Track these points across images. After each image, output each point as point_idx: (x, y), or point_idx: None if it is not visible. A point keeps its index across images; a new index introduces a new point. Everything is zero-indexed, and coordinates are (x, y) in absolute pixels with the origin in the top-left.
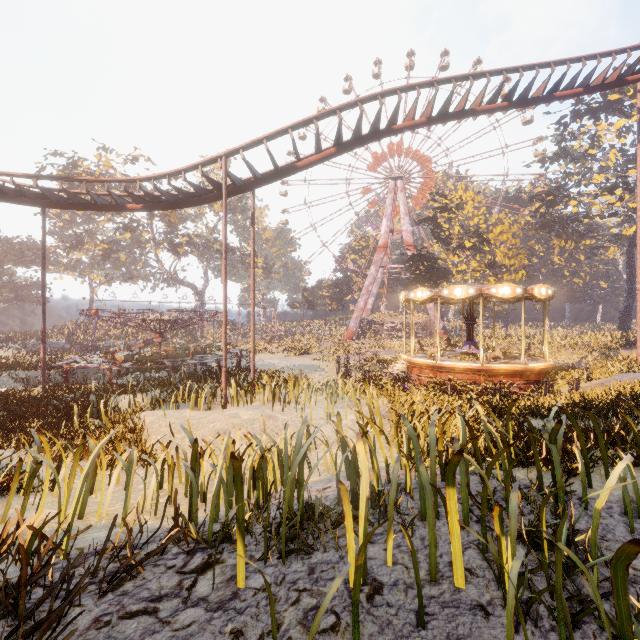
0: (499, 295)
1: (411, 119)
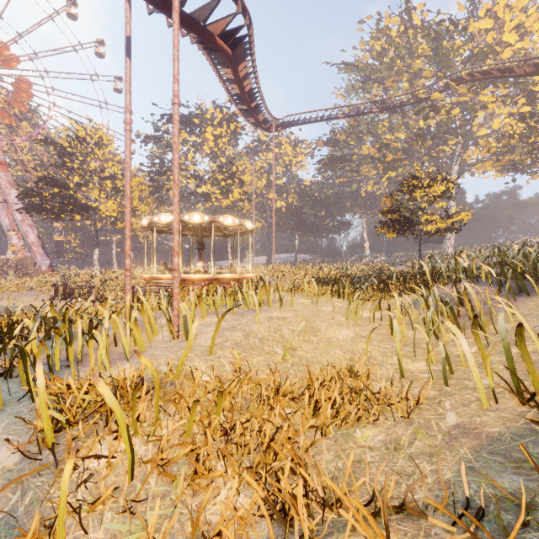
0: (247, 227)
1: (240, 70)
